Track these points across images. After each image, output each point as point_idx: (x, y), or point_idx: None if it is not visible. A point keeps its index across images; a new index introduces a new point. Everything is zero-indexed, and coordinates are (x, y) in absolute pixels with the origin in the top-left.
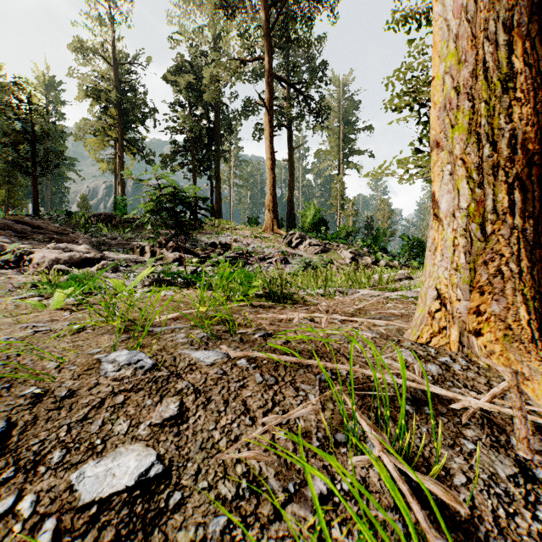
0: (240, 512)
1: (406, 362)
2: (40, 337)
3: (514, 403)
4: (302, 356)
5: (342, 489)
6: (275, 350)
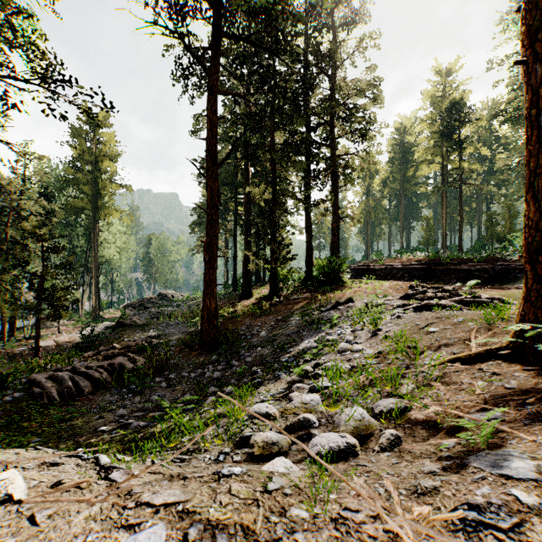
0: (432, 337)
1: (500, 342)
2: (475, 314)
3: (473, 346)
4: (486, 331)
5: (439, 340)
6: (486, 328)
